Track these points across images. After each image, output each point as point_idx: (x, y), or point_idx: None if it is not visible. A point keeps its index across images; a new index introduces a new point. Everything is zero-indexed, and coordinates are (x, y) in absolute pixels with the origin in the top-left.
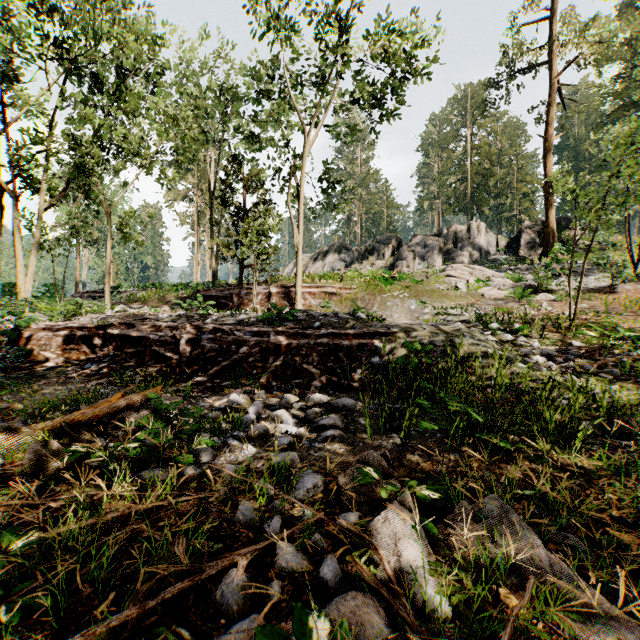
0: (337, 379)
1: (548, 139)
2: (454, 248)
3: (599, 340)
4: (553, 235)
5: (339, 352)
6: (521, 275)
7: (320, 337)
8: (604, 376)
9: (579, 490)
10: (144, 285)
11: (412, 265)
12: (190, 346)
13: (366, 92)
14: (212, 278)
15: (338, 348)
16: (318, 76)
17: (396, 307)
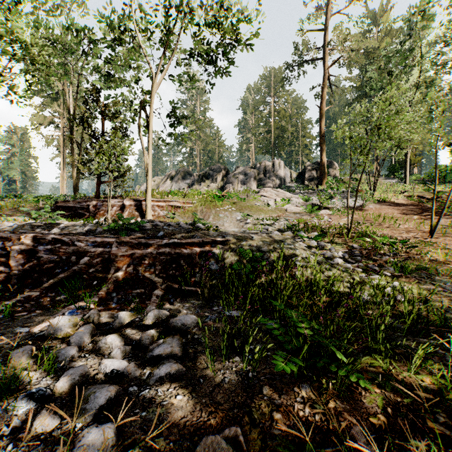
0: (178, 286)
1: (322, 109)
2: (264, 177)
3: (368, 243)
4: (325, 172)
5: (180, 260)
6: (308, 197)
7: (162, 247)
8: (385, 273)
9: (451, 437)
10: (7, 196)
11: (236, 187)
12: (24, 258)
13: (204, 49)
14: (73, 191)
15: (180, 256)
16: (165, 27)
17: (226, 218)
